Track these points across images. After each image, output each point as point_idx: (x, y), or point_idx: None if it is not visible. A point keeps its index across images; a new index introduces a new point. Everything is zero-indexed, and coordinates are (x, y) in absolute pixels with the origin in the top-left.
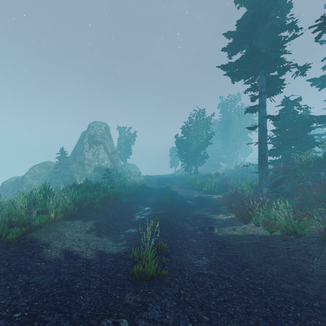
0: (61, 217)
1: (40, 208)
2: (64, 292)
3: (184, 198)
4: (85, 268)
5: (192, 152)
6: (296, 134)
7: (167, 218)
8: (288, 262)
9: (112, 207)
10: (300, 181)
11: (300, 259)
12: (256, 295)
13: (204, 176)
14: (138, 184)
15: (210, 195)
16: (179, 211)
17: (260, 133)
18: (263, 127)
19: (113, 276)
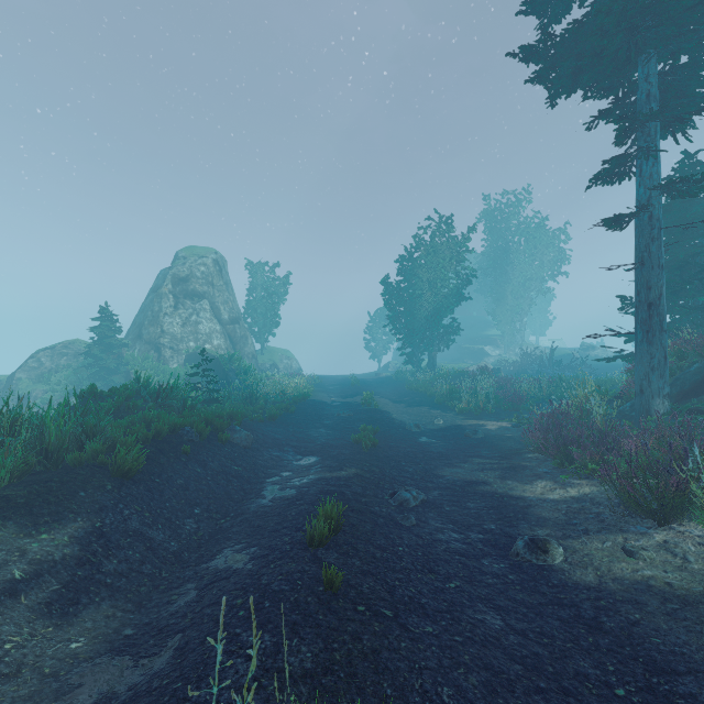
0: None
1: None
2: None
3: (409, 430)
4: None
5: (422, 319)
6: None
7: (368, 498)
8: None
9: (192, 458)
10: None
11: None
12: None
13: (453, 375)
14: (292, 394)
15: (478, 421)
16: (401, 470)
17: (643, 236)
18: (651, 219)
19: None
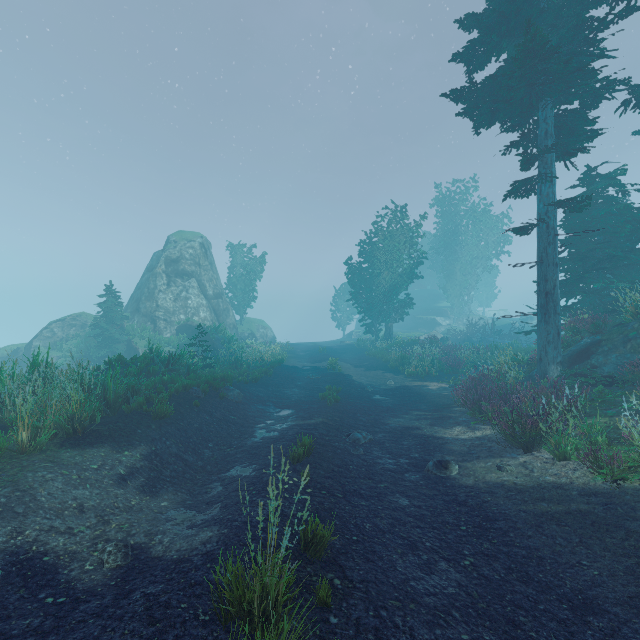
0: (56, 439)
1: (9, 413)
2: None
3: (366, 390)
4: None
5: (380, 294)
6: (615, 248)
7: (330, 437)
8: None
9: (201, 409)
10: (639, 349)
11: None
12: None
13: (406, 343)
14: (269, 360)
15: (423, 382)
16: (357, 419)
17: (542, 240)
18: (548, 228)
19: None
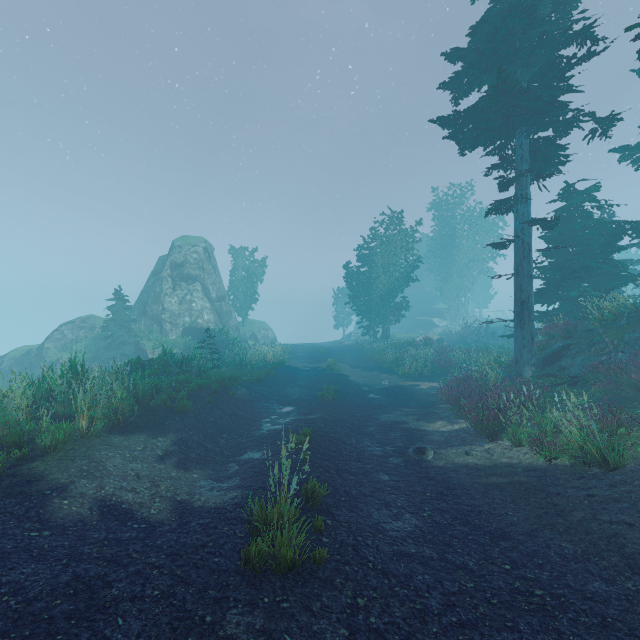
0: (103, 428)
1: (61, 407)
2: (80, 607)
3: (362, 389)
4: (142, 544)
5: (378, 297)
6: (590, 259)
7: (327, 430)
8: (596, 528)
9: (214, 406)
10: (602, 352)
11: (623, 521)
12: (533, 609)
13: (402, 345)
14: (271, 361)
15: (415, 382)
16: (352, 415)
17: (518, 255)
18: (523, 243)
19: (202, 563)
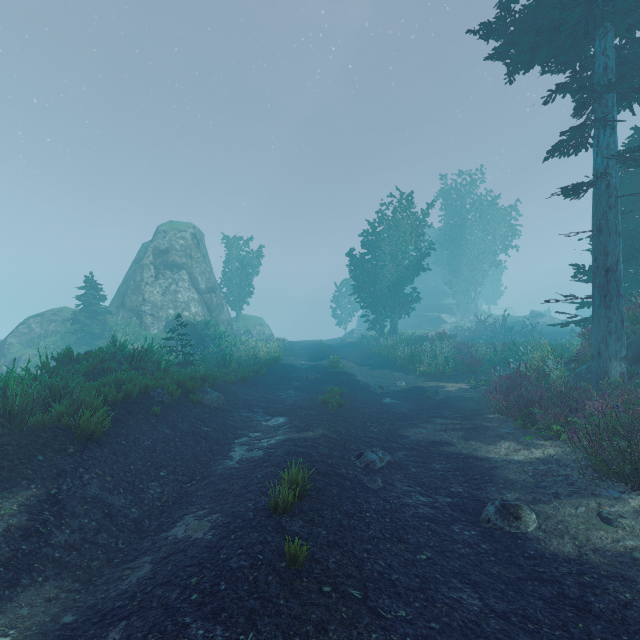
0: None
1: None
2: None
3: (374, 392)
4: None
5: (385, 288)
6: None
7: (334, 460)
8: None
9: (162, 419)
10: None
11: None
12: None
13: (414, 340)
14: (264, 358)
15: (438, 383)
16: (367, 430)
17: (600, 204)
18: (609, 187)
19: None
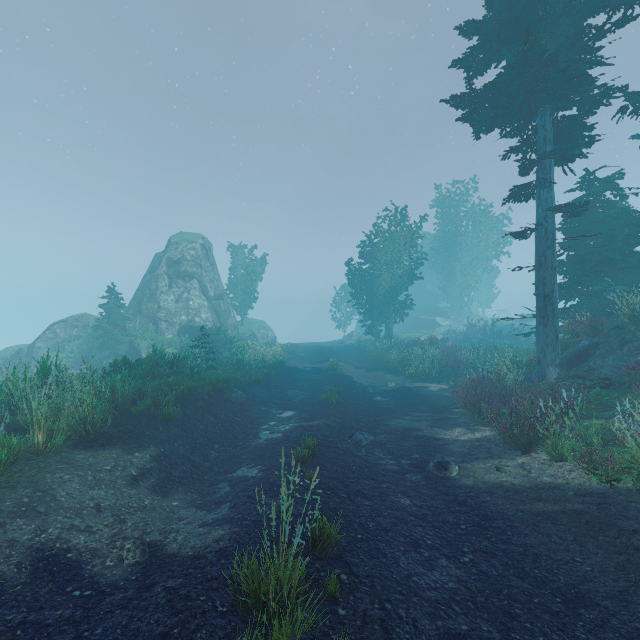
0: (69, 441)
1: (22, 416)
2: None
3: (367, 391)
4: (72, 634)
5: (381, 295)
6: (613, 252)
7: (333, 439)
8: None
9: (206, 411)
10: (636, 351)
11: None
12: None
13: (406, 344)
14: (270, 361)
15: (423, 384)
16: (358, 420)
17: (541, 245)
18: (547, 232)
19: None
